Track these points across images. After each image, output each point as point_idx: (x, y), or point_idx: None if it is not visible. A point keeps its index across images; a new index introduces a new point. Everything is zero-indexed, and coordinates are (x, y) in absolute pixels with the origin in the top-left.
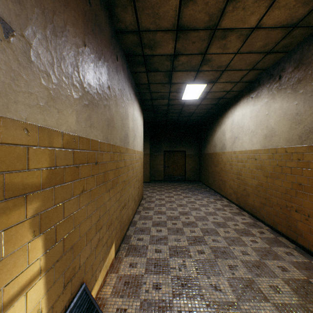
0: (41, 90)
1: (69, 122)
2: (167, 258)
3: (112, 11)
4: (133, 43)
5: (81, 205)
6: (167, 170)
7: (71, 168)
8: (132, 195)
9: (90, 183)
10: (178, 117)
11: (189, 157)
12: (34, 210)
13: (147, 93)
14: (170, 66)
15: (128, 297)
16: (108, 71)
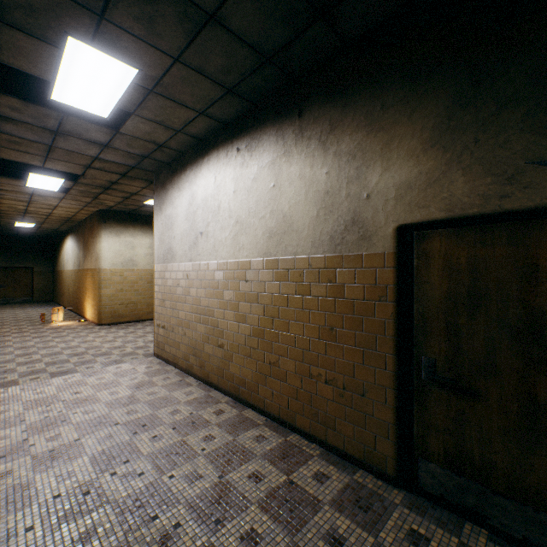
0: None
1: None
2: None
3: None
4: None
5: None
6: (3, 291)
7: None
8: None
9: None
10: (18, 233)
11: (39, 274)
12: None
13: None
14: None
15: None
16: None
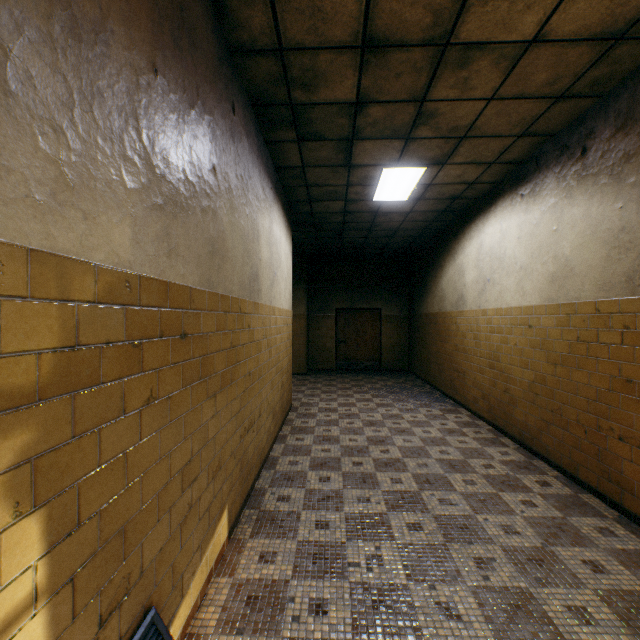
0: (37, 164)
1: (115, 242)
2: (340, 542)
3: (221, 3)
4: (268, 77)
5: (147, 432)
6: (342, 349)
7: (119, 348)
8: (269, 403)
9: (169, 380)
10: (366, 239)
11: (387, 321)
12: (18, 452)
13: (301, 188)
14: (349, 128)
15: (254, 632)
16: (212, 134)
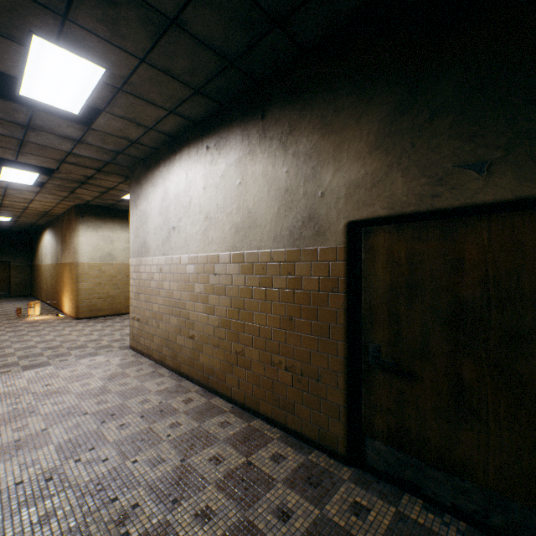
0: None
1: None
2: None
3: None
4: None
5: None
6: None
7: None
8: None
9: None
10: None
11: (16, 269)
12: None
13: None
14: None
15: None
16: None
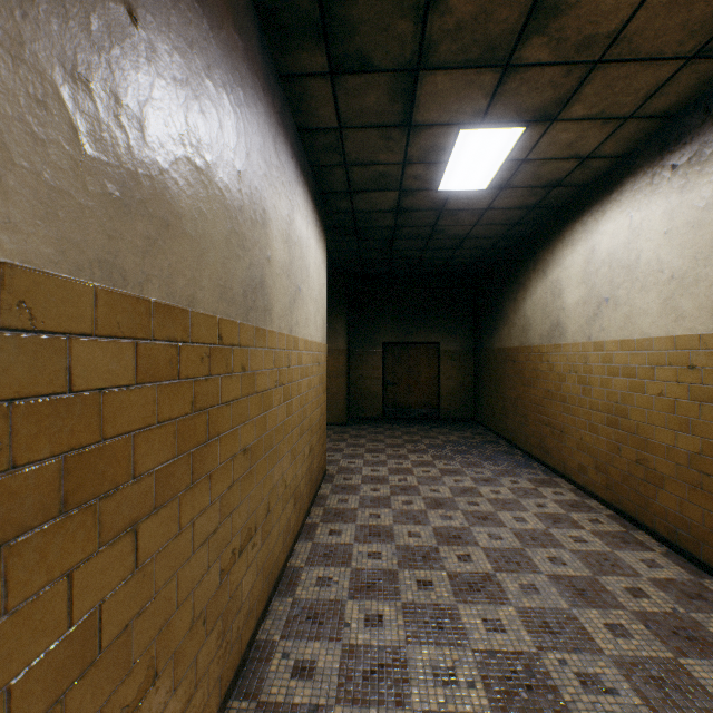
0: None
1: None
2: None
3: None
4: None
5: None
6: (390, 392)
7: None
8: (286, 485)
9: None
10: (423, 252)
11: (447, 358)
12: None
13: (338, 168)
14: (414, 42)
15: None
16: None
